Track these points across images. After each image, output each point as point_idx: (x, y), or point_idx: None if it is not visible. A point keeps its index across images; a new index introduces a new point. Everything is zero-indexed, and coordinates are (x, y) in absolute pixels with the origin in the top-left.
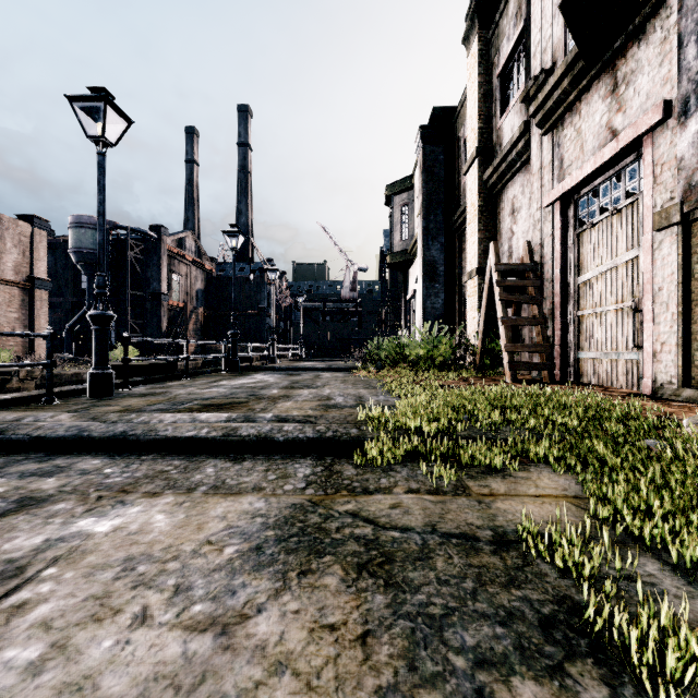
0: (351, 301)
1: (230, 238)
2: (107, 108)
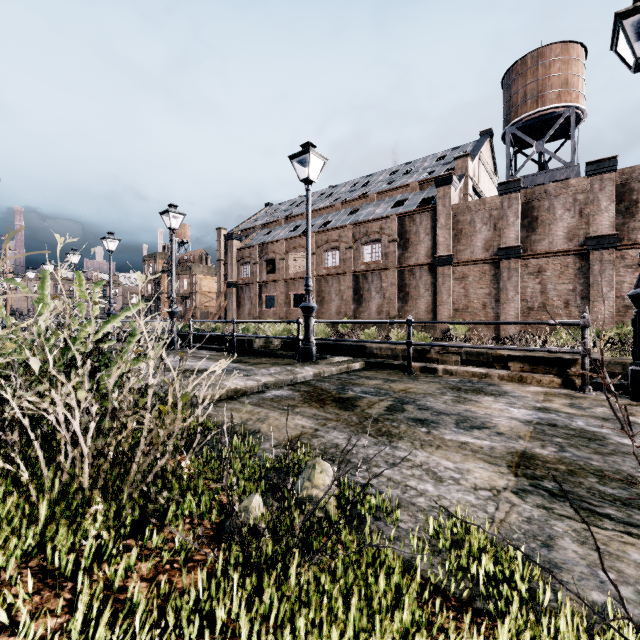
0: None
1: (324, 161)
2: (170, 212)
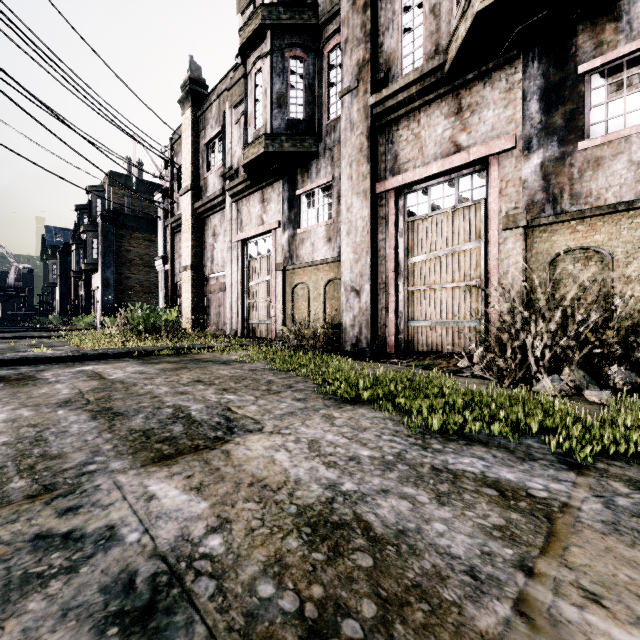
0: (17, 288)
1: None
2: None
